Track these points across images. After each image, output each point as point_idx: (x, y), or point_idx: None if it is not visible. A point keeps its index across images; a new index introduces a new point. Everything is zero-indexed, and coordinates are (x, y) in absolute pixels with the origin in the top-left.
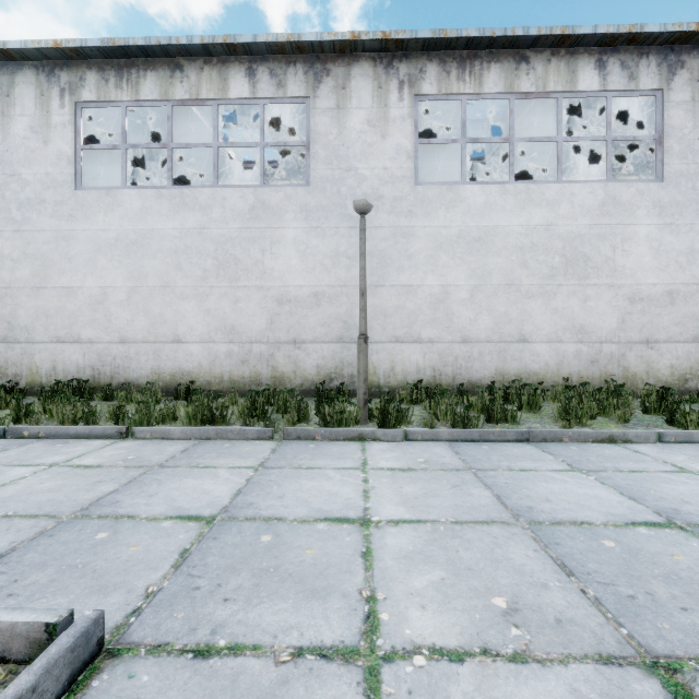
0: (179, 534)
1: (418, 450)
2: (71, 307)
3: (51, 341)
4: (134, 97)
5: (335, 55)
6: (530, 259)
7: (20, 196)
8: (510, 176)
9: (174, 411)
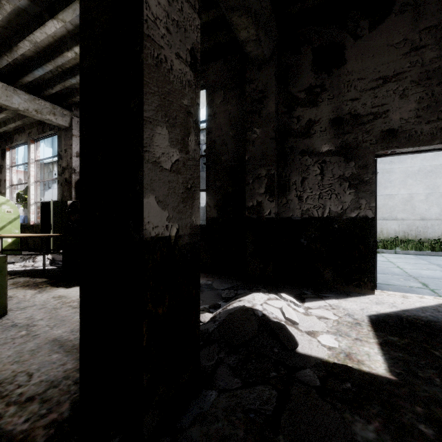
0: None
1: (401, 255)
2: None
3: None
4: None
5: None
6: None
7: None
8: None
9: None
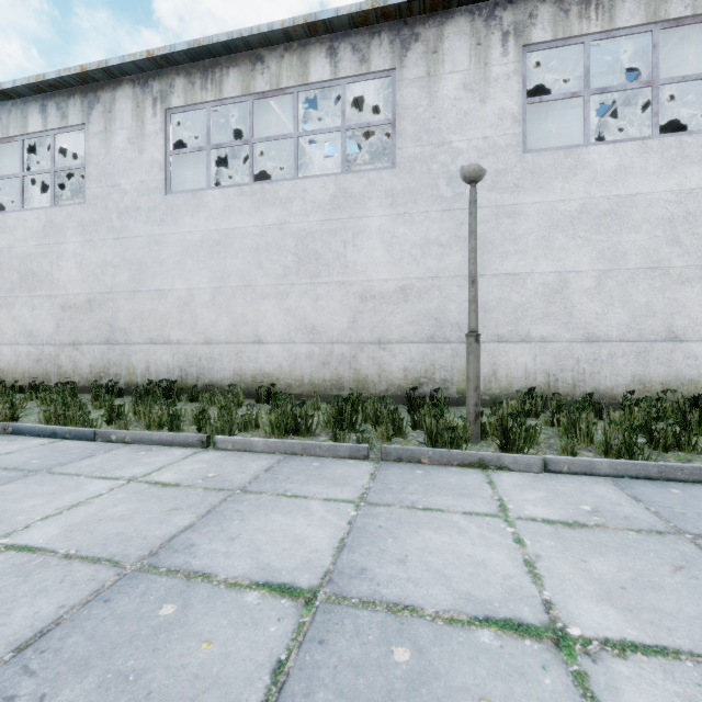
0: (269, 623)
1: (572, 489)
2: (162, 309)
3: (145, 342)
4: (218, 96)
5: (425, 15)
6: (683, 233)
7: (119, 205)
8: (653, 129)
9: (256, 417)
